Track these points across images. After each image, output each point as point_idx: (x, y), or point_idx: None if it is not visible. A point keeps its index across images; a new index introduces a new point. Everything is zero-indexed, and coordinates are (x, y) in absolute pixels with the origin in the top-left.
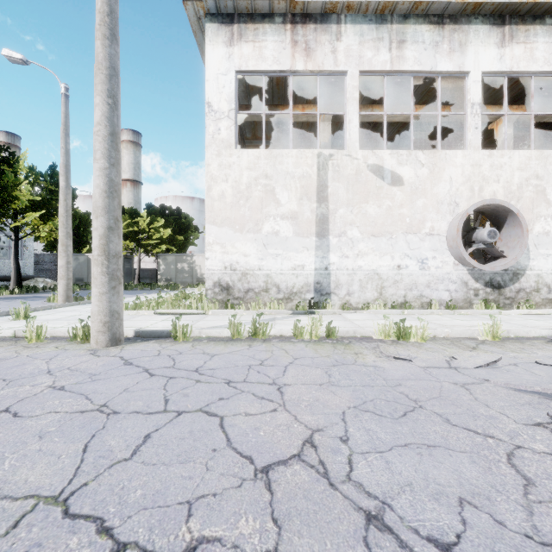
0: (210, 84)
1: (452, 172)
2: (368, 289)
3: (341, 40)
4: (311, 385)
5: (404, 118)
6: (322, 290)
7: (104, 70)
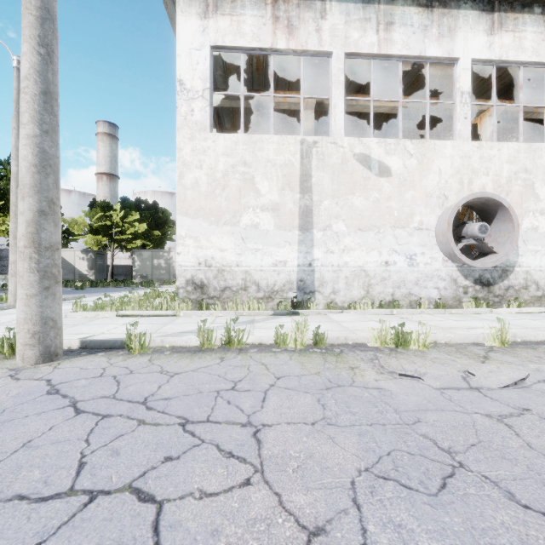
0: (182, 60)
1: (441, 164)
2: (355, 287)
3: (326, 18)
4: (300, 424)
5: (388, 109)
6: (305, 288)
7: (34, 10)
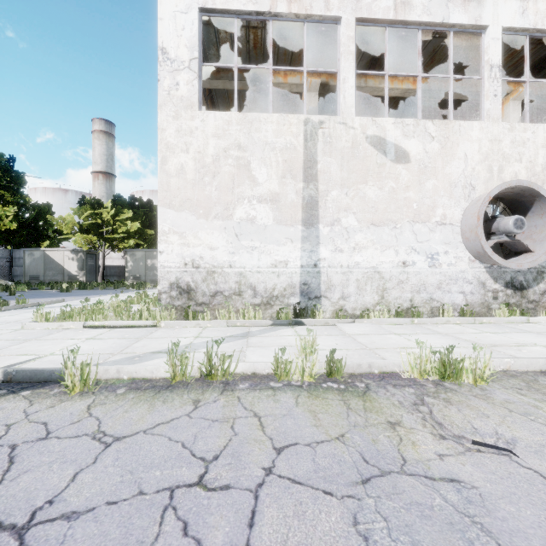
0: (165, 25)
1: (467, 148)
2: (367, 291)
3: None
4: None
5: (401, 92)
6: (310, 292)
7: None
